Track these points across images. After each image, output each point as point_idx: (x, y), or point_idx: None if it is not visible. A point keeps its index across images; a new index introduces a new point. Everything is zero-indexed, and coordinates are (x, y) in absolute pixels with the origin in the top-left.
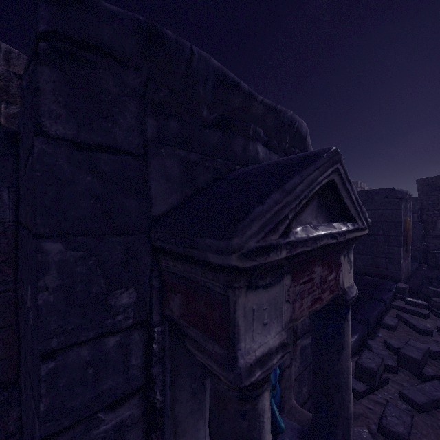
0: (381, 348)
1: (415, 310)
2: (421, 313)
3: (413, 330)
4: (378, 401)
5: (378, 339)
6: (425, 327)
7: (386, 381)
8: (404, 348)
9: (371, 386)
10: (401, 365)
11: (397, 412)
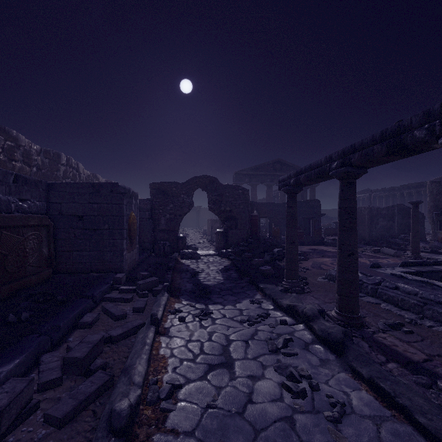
0: (56, 359)
1: (122, 297)
2: (126, 299)
3: (112, 318)
4: None
5: (64, 347)
6: (121, 312)
7: (33, 409)
8: (74, 349)
9: None
10: (66, 372)
11: None
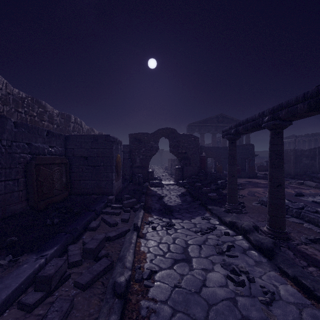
0: (77, 249)
1: (114, 211)
2: (116, 213)
3: (108, 225)
4: (52, 301)
5: (81, 241)
6: (114, 221)
7: (67, 277)
8: (88, 243)
9: (48, 291)
10: (84, 257)
11: (60, 305)
